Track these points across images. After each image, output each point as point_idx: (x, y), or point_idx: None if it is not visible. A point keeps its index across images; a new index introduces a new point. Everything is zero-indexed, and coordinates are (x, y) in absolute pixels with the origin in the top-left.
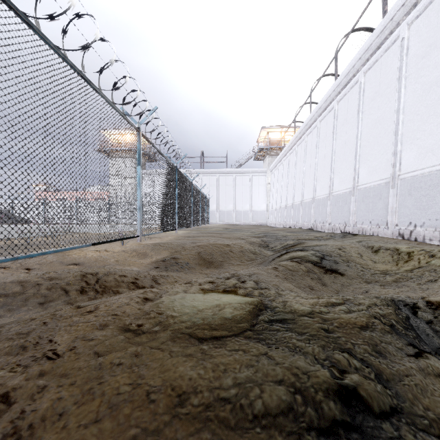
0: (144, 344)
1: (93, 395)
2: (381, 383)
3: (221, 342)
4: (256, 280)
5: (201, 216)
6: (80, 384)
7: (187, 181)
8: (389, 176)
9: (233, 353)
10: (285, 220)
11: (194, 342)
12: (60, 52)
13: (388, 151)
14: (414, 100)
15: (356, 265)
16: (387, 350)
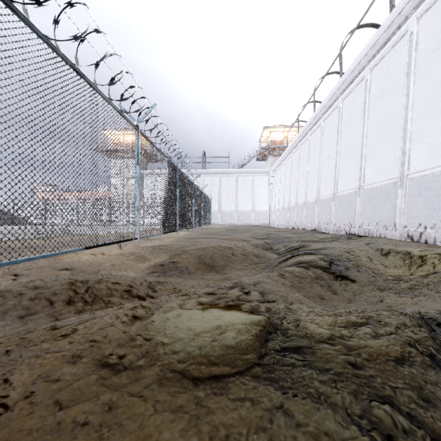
0: (122, 389)
1: None
2: None
3: (222, 385)
4: (262, 291)
5: (202, 216)
6: None
7: (188, 182)
8: (397, 176)
9: (237, 405)
10: (288, 221)
11: (187, 384)
12: (50, 42)
13: (396, 150)
14: (424, 97)
15: (367, 270)
16: (436, 397)
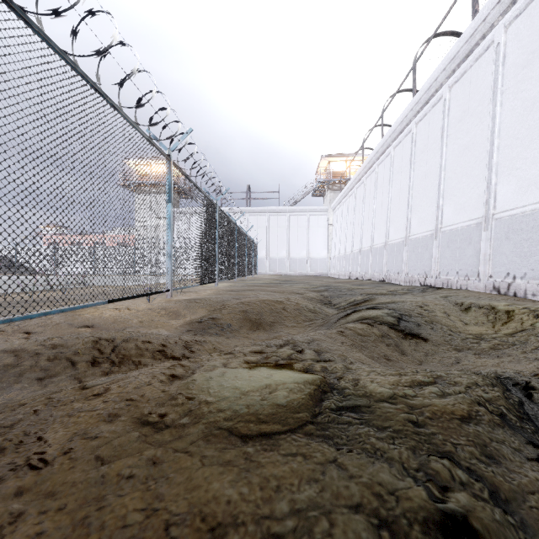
0: (167, 445)
1: (88, 529)
2: (498, 505)
3: (273, 442)
4: (317, 349)
5: (247, 265)
6: (71, 509)
7: (230, 222)
8: (481, 215)
9: (289, 460)
10: (351, 270)
11: (235, 441)
12: (68, 58)
13: (480, 184)
14: (513, 121)
15: (442, 328)
16: (501, 454)
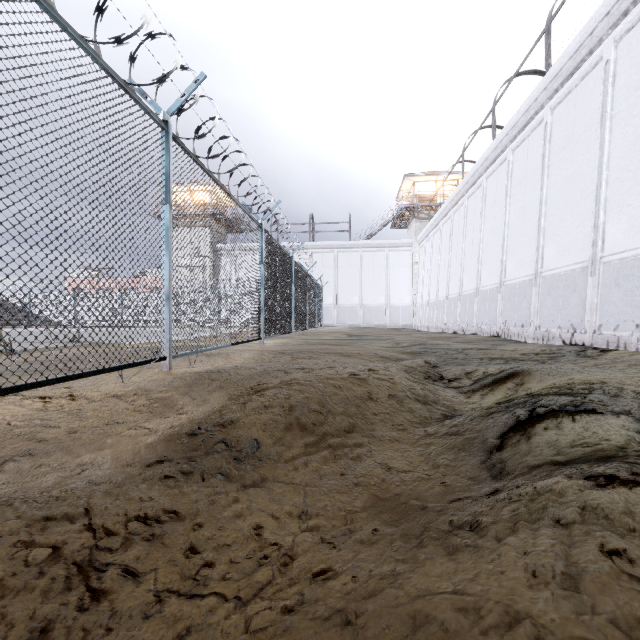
0: None
1: None
2: None
3: None
4: None
5: (308, 314)
6: None
7: (283, 255)
8: None
9: None
10: (446, 321)
11: None
12: None
13: None
14: None
15: None
16: None
